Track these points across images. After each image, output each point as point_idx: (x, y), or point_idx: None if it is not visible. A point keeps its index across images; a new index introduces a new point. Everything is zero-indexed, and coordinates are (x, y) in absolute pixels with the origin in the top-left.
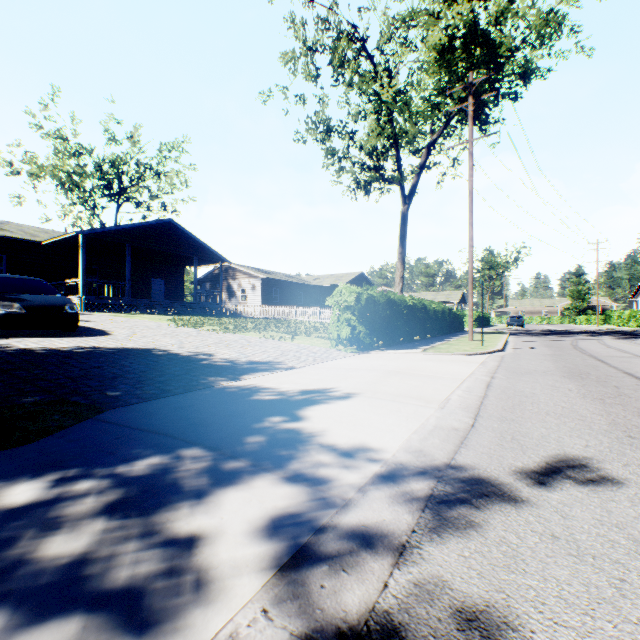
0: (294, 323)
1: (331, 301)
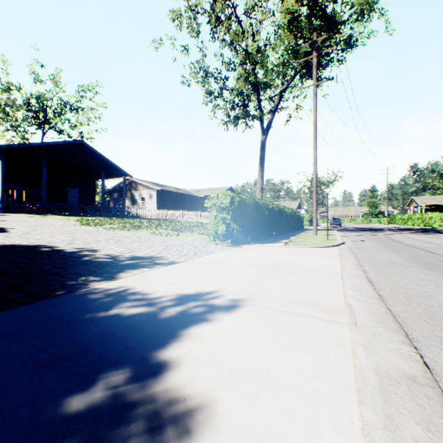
0: (181, 223)
1: (209, 203)
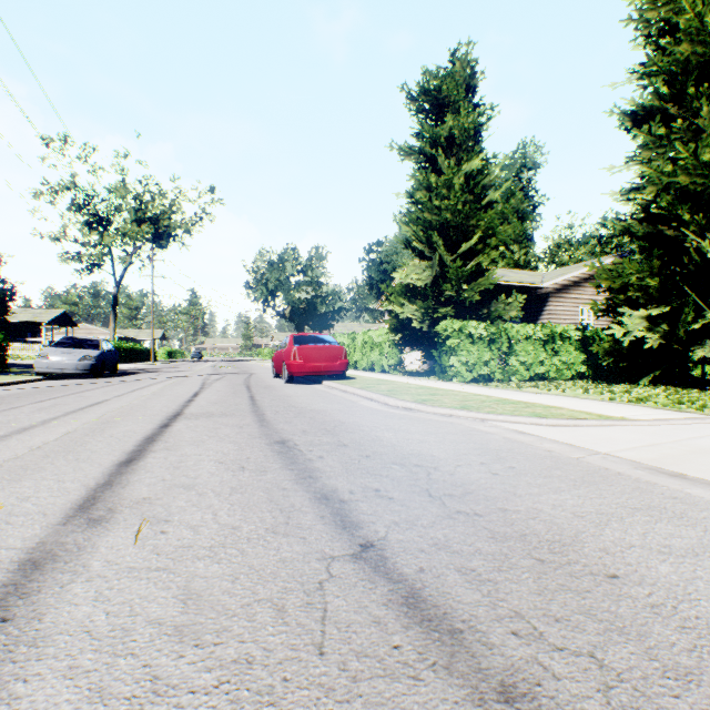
0: (25, 356)
1: None
